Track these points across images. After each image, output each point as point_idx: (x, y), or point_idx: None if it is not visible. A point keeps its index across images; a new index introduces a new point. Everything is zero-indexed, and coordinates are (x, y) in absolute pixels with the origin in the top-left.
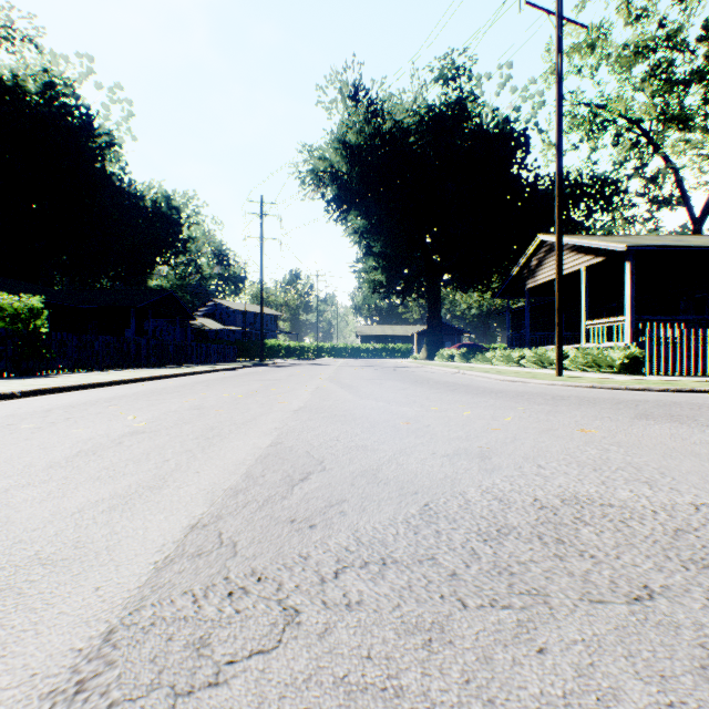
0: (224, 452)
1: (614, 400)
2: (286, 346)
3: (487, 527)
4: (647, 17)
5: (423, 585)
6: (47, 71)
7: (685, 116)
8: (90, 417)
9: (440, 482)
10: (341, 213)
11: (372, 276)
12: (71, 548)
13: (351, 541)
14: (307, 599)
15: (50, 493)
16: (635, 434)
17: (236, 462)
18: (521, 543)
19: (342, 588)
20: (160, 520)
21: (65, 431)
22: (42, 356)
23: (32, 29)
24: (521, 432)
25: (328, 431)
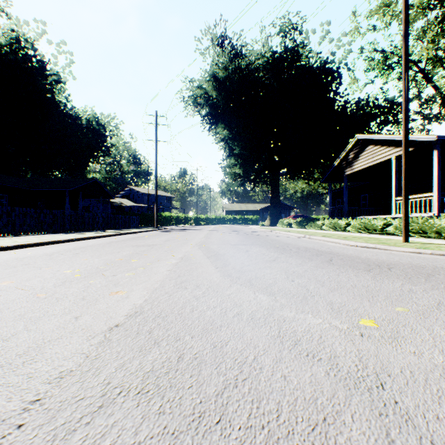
0: None
1: None
2: (175, 216)
3: None
4: None
5: None
6: (13, 31)
7: None
8: None
9: None
10: (212, 124)
11: (233, 170)
12: None
13: None
14: None
15: None
16: None
17: None
18: None
19: None
20: None
21: None
22: None
23: (3, 2)
24: None
25: None
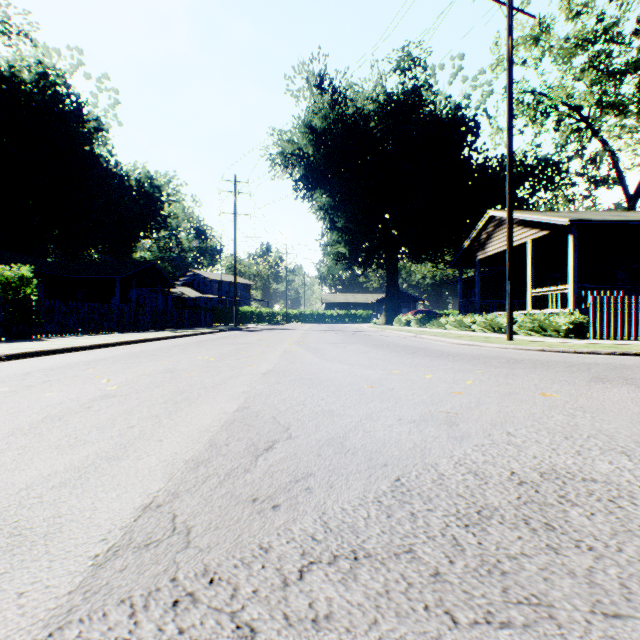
0: (190, 418)
1: (566, 363)
2: (258, 312)
3: (467, 509)
4: (587, 12)
5: (403, 590)
6: (40, 62)
7: (620, 103)
8: (66, 380)
9: (409, 452)
10: (308, 191)
11: (336, 249)
12: (5, 537)
13: (318, 526)
14: (266, 612)
15: (2, 465)
16: (596, 398)
17: (201, 429)
18: (507, 529)
19: (308, 595)
20: (111, 498)
21: (38, 395)
22: (31, 321)
23: (27, 24)
24: (483, 396)
25: (295, 395)
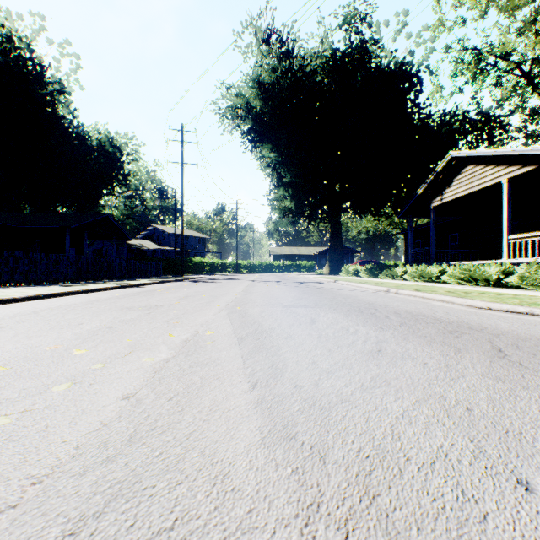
0: None
1: None
2: (210, 263)
3: None
4: None
5: None
6: (3, 26)
7: None
8: None
9: None
10: (256, 143)
11: (283, 203)
12: None
13: None
14: None
15: None
16: None
17: None
18: None
19: None
20: None
21: None
22: None
23: None
24: None
25: None
